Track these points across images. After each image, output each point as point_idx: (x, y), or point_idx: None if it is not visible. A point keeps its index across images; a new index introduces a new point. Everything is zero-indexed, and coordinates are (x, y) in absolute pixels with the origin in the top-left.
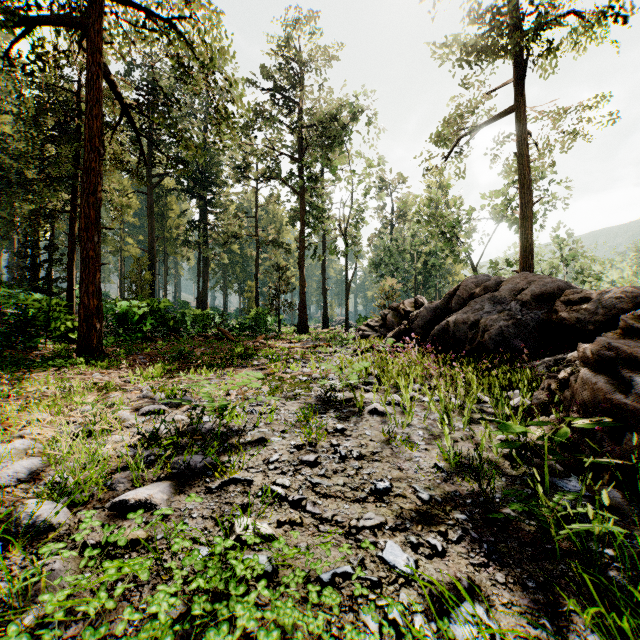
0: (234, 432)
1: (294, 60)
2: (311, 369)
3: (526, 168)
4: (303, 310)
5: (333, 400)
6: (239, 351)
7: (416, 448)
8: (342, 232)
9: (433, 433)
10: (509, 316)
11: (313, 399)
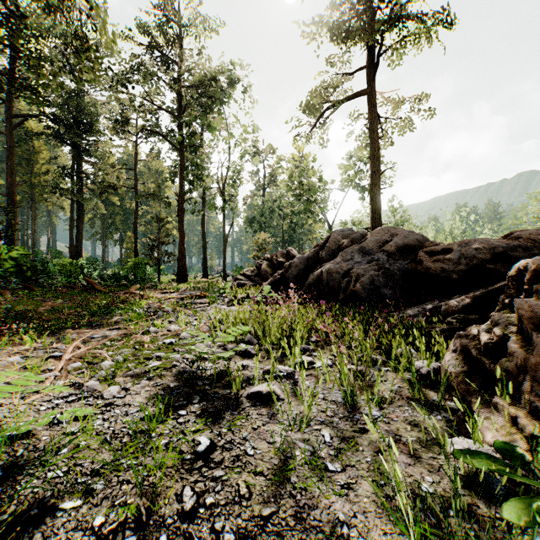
0: None
1: (173, 21)
2: (180, 326)
3: (375, 143)
4: (182, 260)
5: (201, 376)
6: (101, 304)
7: (336, 494)
8: (220, 189)
9: (344, 434)
10: (378, 266)
11: (173, 376)
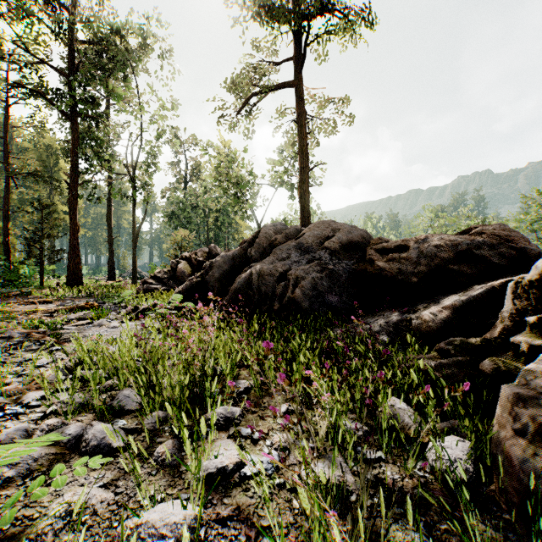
0: None
1: None
2: None
3: (304, 138)
4: (75, 259)
5: None
6: None
7: None
8: (128, 173)
9: None
10: (321, 266)
11: None
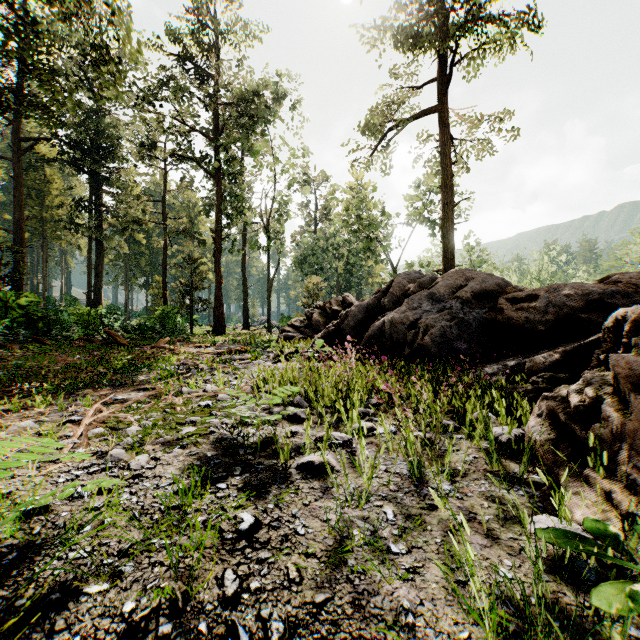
0: (0, 573)
1: (209, 27)
2: (217, 386)
3: (447, 170)
4: (219, 309)
5: (243, 444)
6: (124, 361)
7: (400, 579)
8: (264, 224)
9: (410, 512)
10: (451, 315)
11: (211, 444)
